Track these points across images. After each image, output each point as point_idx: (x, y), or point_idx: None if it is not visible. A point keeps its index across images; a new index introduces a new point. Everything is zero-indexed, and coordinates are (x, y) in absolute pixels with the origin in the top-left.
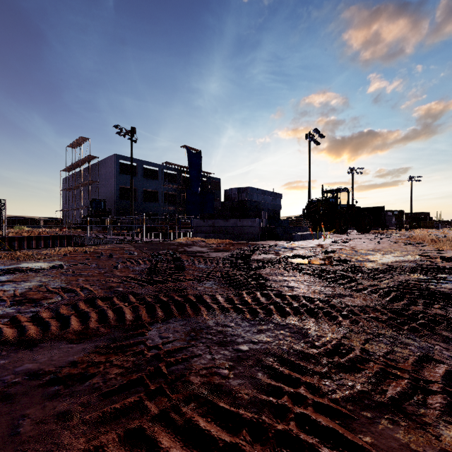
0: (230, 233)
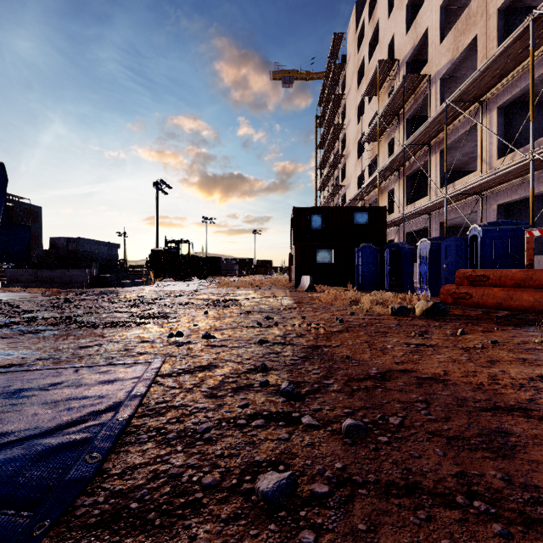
0: (57, 282)
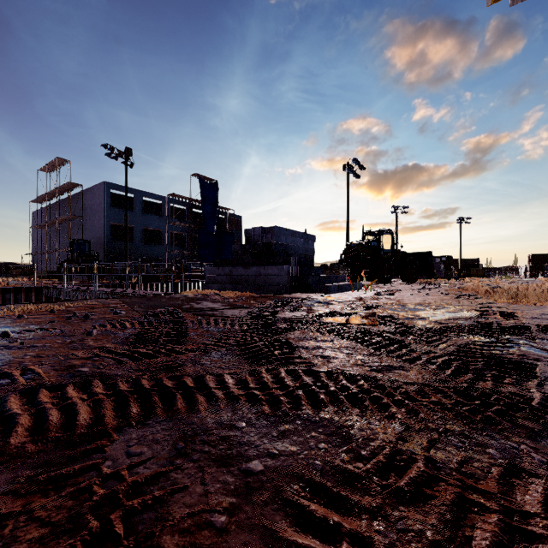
0: (252, 284)
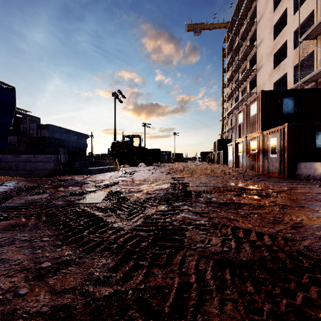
0: (22, 169)
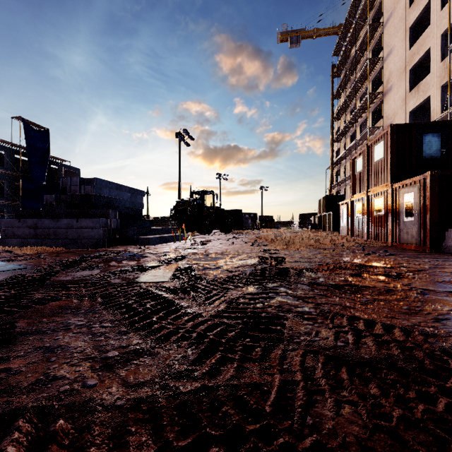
0: (62, 237)
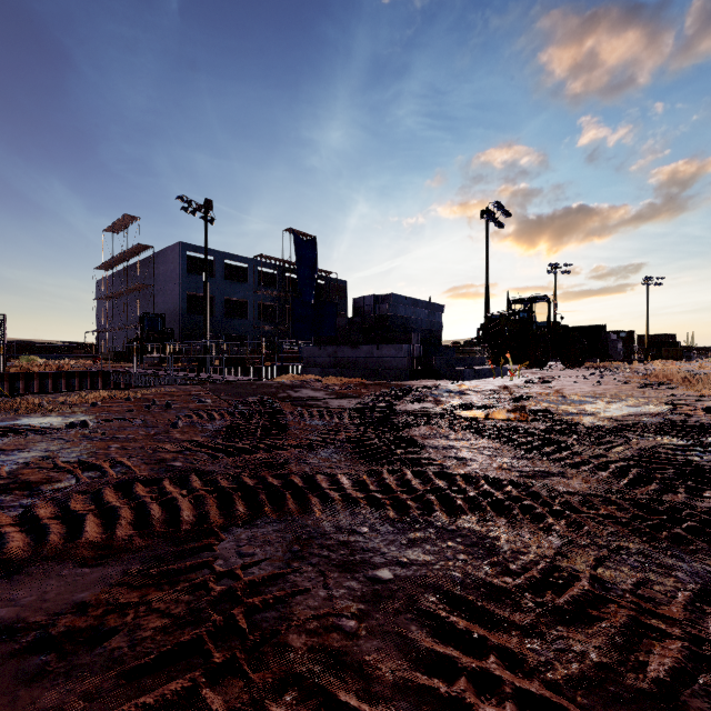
0: (362, 368)
